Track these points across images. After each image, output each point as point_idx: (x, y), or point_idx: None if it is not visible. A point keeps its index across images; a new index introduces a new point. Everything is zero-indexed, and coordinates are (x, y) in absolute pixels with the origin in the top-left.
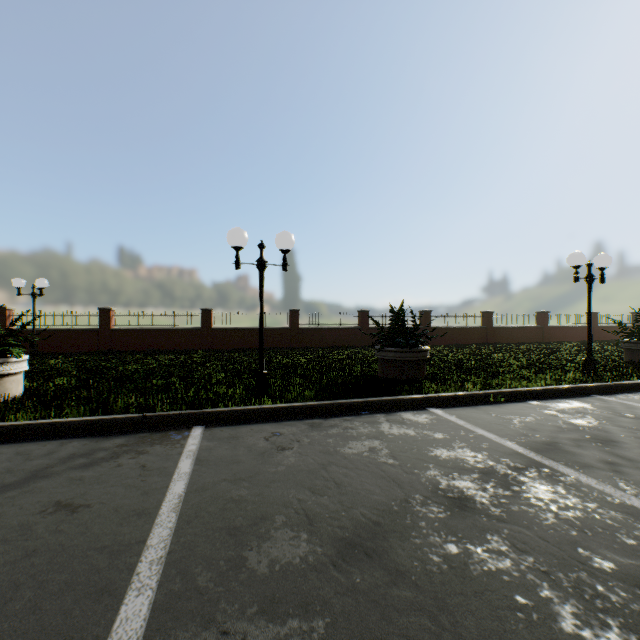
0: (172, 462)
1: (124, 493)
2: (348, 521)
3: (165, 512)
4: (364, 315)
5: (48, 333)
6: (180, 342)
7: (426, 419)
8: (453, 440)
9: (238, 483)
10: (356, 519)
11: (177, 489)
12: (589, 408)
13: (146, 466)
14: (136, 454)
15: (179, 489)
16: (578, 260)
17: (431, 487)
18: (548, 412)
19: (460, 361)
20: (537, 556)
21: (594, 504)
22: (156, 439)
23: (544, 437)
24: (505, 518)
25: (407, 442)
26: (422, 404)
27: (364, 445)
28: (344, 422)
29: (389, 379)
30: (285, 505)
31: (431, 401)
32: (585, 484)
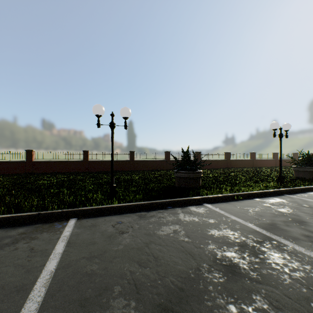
0: (52, 245)
1: (13, 272)
2: (162, 288)
3: (38, 287)
4: (168, 154)
5: None
6: (71, 168)
7: (203, 210)
8: (220, 223)
9: (92, 260)
10: (168, 286)
11: (50, 267)
12: (285, 202)
13: (34, 249)
14: (29, 240)
15: (52, 266)
16: (275, 126)
17: (212, 257)
18: (266, 205)
19: (216, 177)
20: (288, 312)
21: (309, 266)
22: (45, 228)
23: (268, 220)
24: (260, 280)
25: (194, 226)
26: (200, 201)
27: (170, 228)
28: (158, 213)
29: (182, 187)
30: (121, 277)
31: (205, 200)
32: (299, 251)
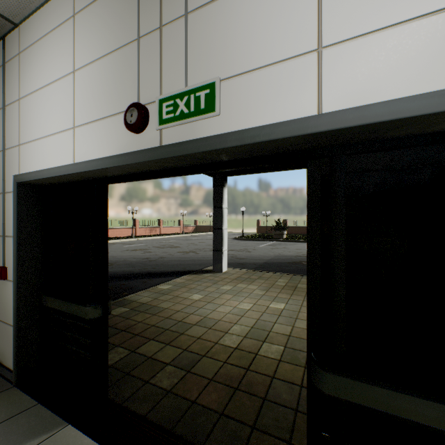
0: None
1: None
2: None
3: None
4: None
5: (269, 227)
6: None
7: None
8: None
9: None
10: None
11: None
12: None
13: None
14: None
15: None
16: None
17: None
18: None
19: None
20: None
21: None
22: None
23: None
24: None
25: None
26: None
27: None
28: None
29: None
30: None
31: None
32: None
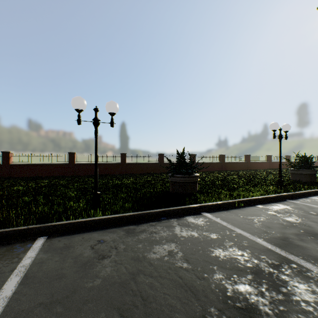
0: None
1: None
2: None
3: None
4: (161, 156)
5: None
6: (55, 171)
7: (203, 222)
8: (224, 240)
9: (52, 308)
10: None
11: None
12: (290, 209)
13: None
14: None
15: None
16: (275, 126)
17: (221, 295)
18: (270, 213)
19: (212, 181)
20: None
21: None
22: None
23: (278, 233)
24: None
25: (194, 244)
26: (198, 210)
27: (164, 249)
28: (150, 227)
29: (177, 193)
30: None
31: (203, 208)
32: None
